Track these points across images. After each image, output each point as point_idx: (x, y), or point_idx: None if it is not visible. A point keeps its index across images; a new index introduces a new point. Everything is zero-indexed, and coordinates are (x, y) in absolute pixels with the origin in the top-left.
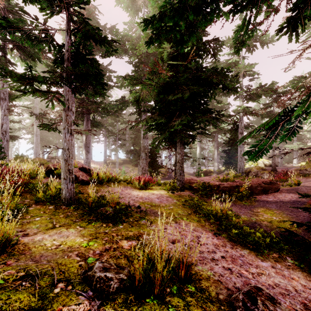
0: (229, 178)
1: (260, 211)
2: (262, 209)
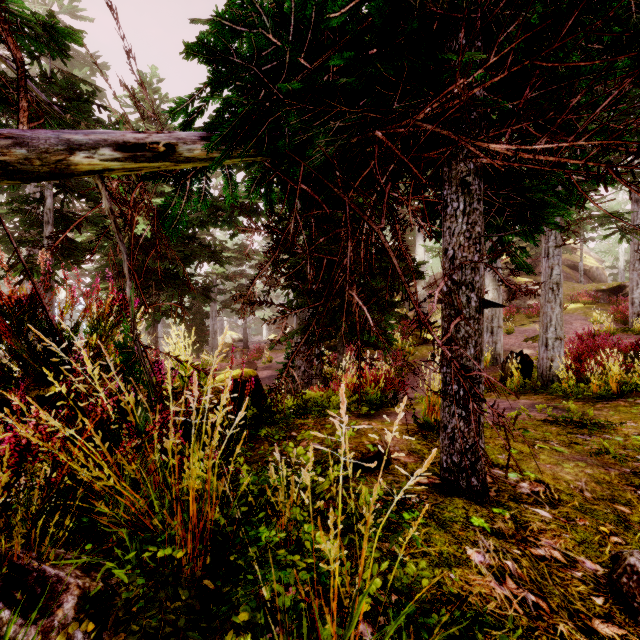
0: (208, 361)
1: None
2: None
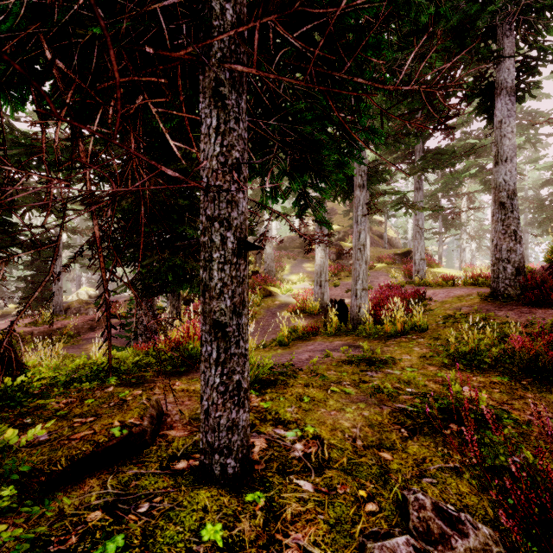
0: (46, 320)
1: (90, 347)
2: (92, 345)
